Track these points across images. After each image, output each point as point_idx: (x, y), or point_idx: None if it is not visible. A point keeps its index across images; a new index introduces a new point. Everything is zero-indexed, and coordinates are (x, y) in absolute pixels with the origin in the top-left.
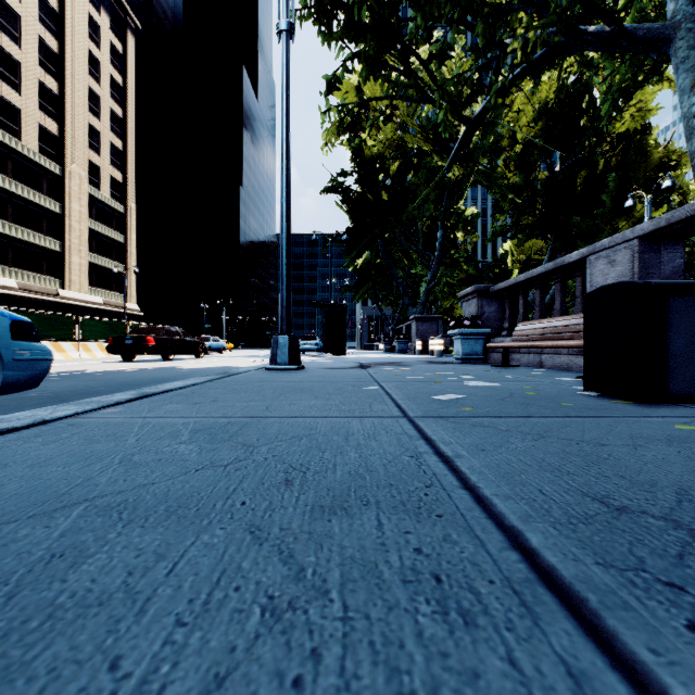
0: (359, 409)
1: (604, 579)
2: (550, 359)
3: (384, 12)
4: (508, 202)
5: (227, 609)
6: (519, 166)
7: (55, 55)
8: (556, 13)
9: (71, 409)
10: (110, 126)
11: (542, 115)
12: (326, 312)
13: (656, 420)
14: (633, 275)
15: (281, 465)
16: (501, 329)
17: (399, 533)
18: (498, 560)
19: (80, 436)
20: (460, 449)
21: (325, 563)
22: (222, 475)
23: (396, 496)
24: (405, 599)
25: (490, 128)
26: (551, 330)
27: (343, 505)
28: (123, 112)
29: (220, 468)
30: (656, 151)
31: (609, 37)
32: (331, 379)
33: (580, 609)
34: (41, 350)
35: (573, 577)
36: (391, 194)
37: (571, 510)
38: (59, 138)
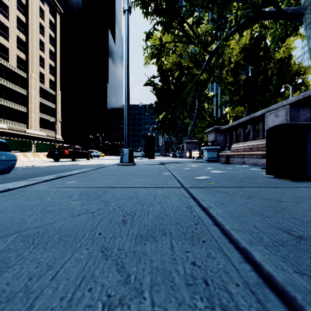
0: (161, 183)
1: (302, 283)
2: (247, 160)
3: (172, 2)
4: (228, 90)
5: (82, 305)
6: (233, 73)
7: (24, 24)
8: (250, 2)
9: (23, 183)
10: (49, 56)
11: (243, 50)
12: (145, 139)
13: (304, 189)
14: (287, 121)
15: (121, 212)
16: (225, 147)
17: (182, 252)
18: (239, 270)
19: (24, 196)
20: (211, 203)
21: (141, 271)
22: (91, 217)
23: (180, 230)
24: (188, 298)
25: (220, 56)
26: (248, 147)
27: (152, 235)
28: (54, 49)
29: (90, 214)
30: (294, 67)
31: (275, 13)
32: (148, 169)
33: (293, 305)
34: (11, 155)
35: (284, 281)
36: (175, 86)
37: (273, 238)
38: (26, 61)
